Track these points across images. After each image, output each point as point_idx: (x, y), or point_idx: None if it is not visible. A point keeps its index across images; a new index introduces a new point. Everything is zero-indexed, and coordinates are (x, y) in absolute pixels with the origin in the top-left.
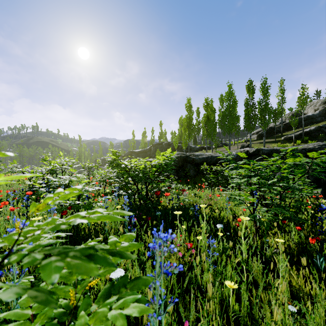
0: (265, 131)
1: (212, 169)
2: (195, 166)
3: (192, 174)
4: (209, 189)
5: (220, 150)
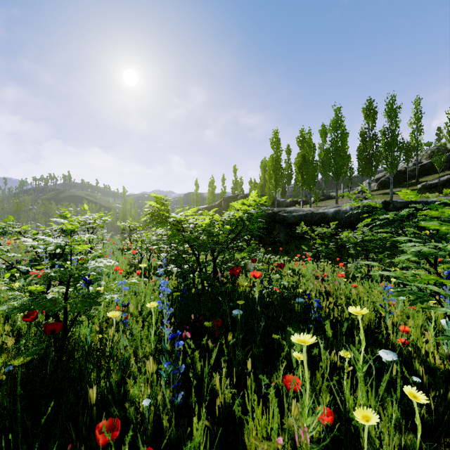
0: (392, 176)
1: (313, 232)
2: (288, 228)
3: (283, 240)
4: (310, 263)
5: (322, 204)
